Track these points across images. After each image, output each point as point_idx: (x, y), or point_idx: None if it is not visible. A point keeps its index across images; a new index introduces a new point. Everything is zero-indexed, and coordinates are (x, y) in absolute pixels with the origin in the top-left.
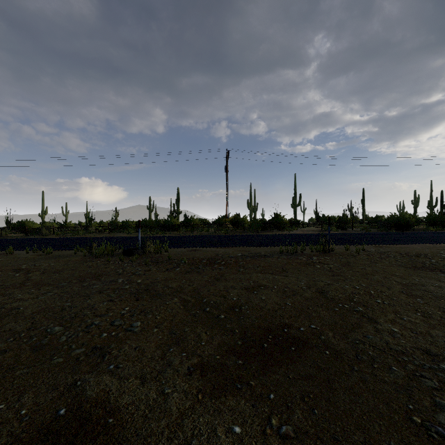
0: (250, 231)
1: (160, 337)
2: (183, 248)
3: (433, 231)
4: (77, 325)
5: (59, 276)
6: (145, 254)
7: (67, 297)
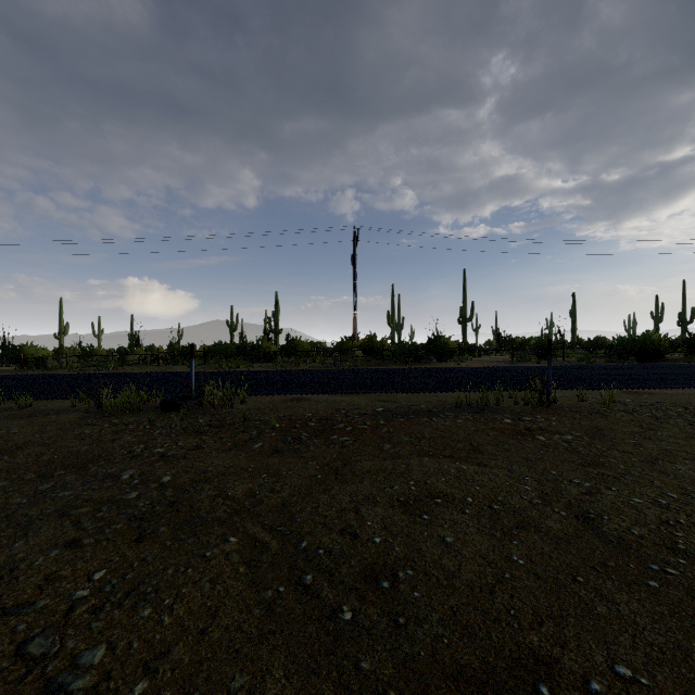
0: (394, 362)
1: None
2: (276, 395)
3: None
4: None
5: (6, 461)
6: (202, 408)
7: None
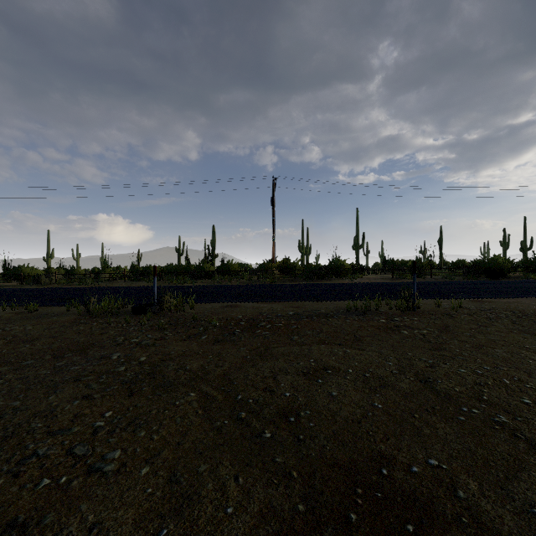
0: (303, 279)
1: (149, 491)
2: (215, 303)
3: (535, 280)
4: (6, 456)
5: (29, 348)
6: (162, 312)
7: (20, 389)
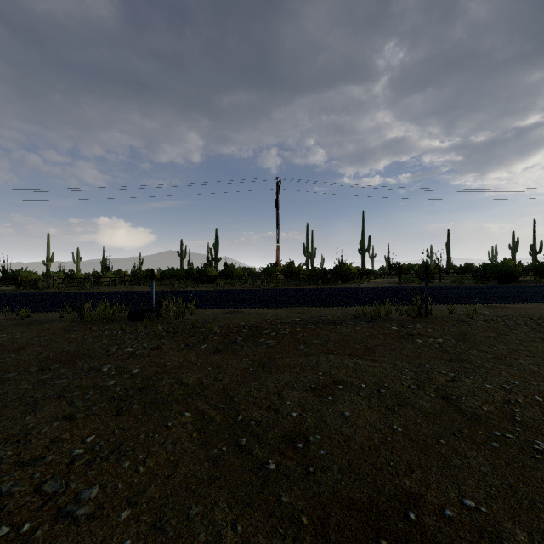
0: (308, 283)
1: None
2: (217, 309)
3: None
4: None
5: (14, 358)
6: (161, 318)
7: None
